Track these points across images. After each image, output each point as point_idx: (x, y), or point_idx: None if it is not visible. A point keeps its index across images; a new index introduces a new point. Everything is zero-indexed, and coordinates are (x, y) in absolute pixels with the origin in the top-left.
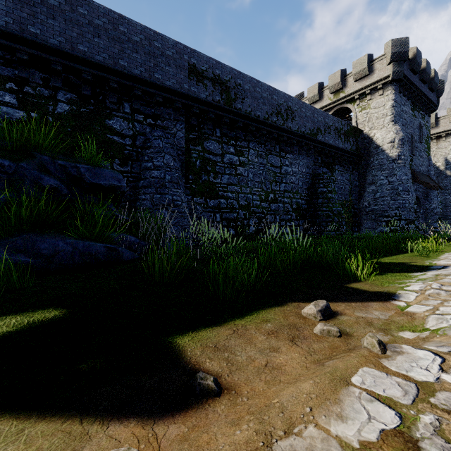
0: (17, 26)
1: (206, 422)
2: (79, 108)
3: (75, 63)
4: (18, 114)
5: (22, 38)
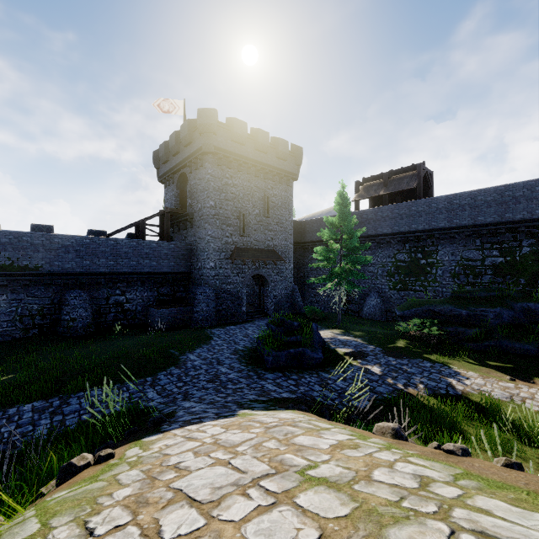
0: (498, 217)
1: (527, 383)
2: (537, 247)
3: (533, 222)
4: (499, 260)
5: (501, 222)
